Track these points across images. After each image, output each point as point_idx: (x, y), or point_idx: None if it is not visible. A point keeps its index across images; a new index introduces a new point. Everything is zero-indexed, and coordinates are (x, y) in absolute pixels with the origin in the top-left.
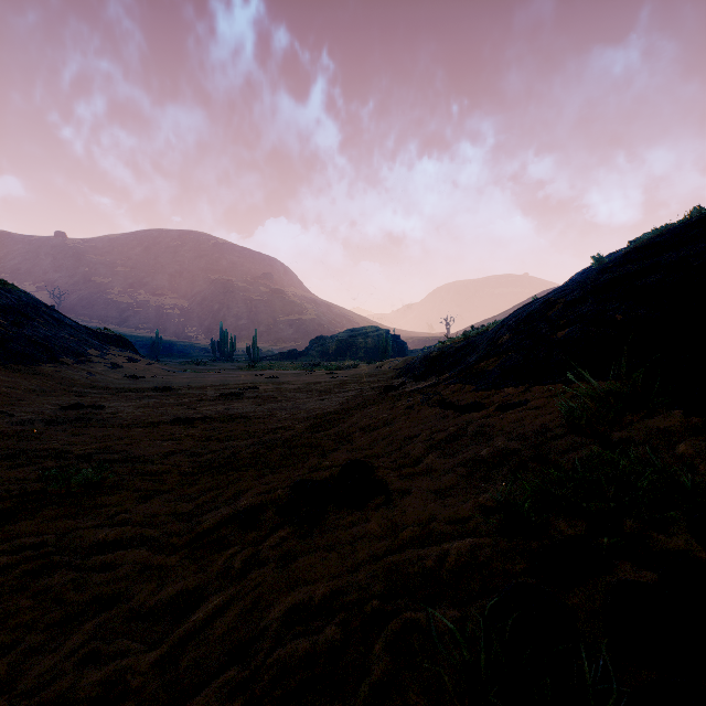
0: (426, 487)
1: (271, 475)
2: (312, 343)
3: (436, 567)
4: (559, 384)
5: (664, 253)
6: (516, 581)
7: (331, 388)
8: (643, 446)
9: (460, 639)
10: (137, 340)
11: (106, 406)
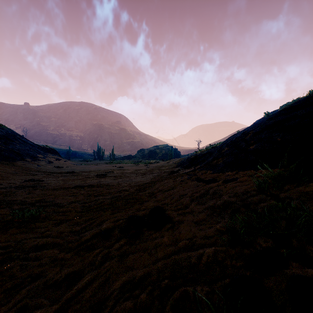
0: (190, 219)
1: (118, 213)
2: (138, 152)
3: (197, 262)
4: (252, 170)
5: (299, 110)
6: (240, 274)
7: (146, 172)
8: (297, 200)
9: (212, 309)
10: (60, 150)
11: (45, 180)
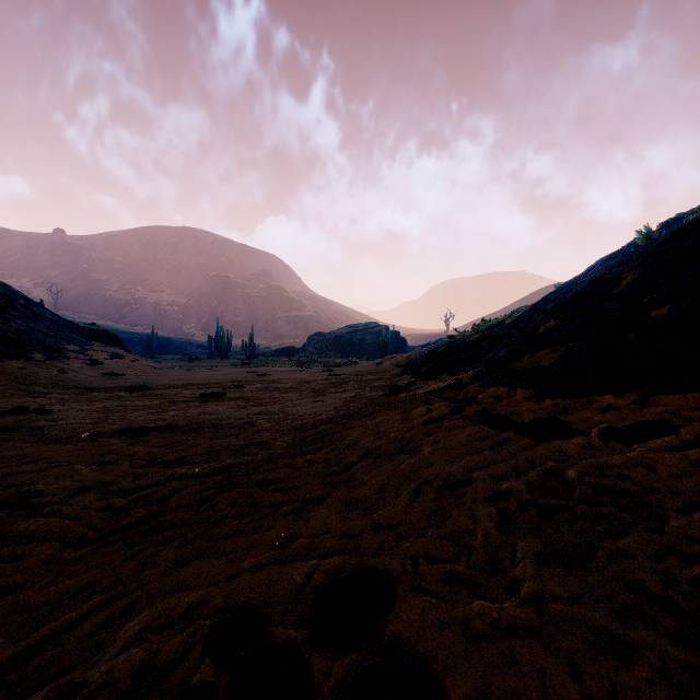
0: None
1: (202, 561)
2: (310, 340)
3: None
4: None
5: None
6: None
7: (327, 388)
8: None
9: None
10: (133, 336)
11: (56, 410)
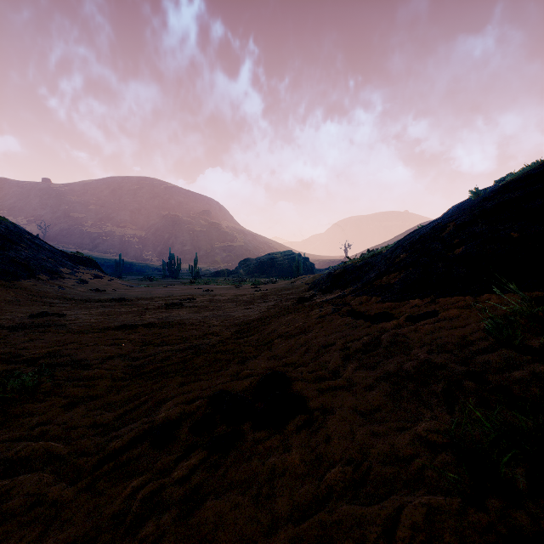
0: (349, 406)
1: (194, 383)
2: (241, 264)
3: None
4: (467, 296)
5: None
6: None
7: (254, 299)
8: None
9: None
10: (104, 261)
11: (67, 314)
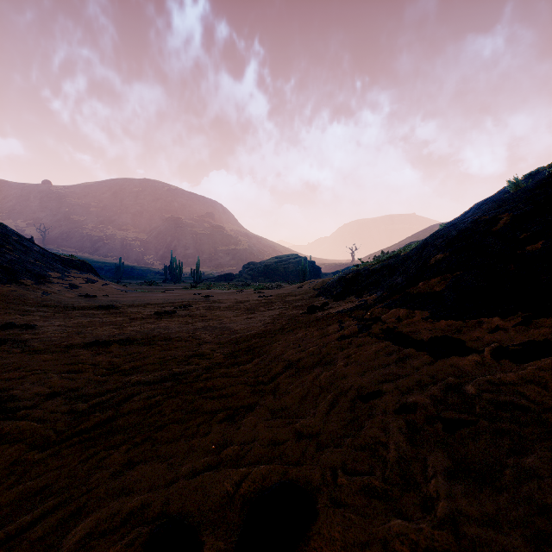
0: None
1: (146, 465)
2: (245, 268)
3: None
4: None
5: None
6: None
7: (257, 307)
8: None
9: None
10: (105, 265)
11: (38, 325)
